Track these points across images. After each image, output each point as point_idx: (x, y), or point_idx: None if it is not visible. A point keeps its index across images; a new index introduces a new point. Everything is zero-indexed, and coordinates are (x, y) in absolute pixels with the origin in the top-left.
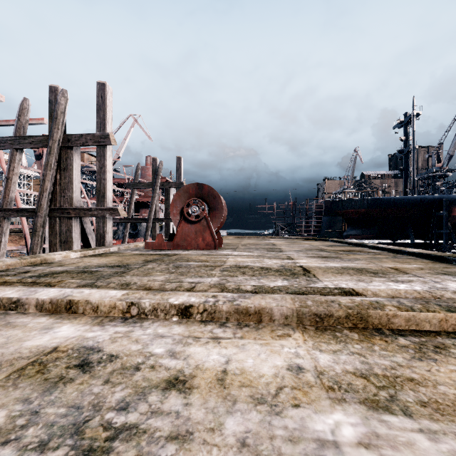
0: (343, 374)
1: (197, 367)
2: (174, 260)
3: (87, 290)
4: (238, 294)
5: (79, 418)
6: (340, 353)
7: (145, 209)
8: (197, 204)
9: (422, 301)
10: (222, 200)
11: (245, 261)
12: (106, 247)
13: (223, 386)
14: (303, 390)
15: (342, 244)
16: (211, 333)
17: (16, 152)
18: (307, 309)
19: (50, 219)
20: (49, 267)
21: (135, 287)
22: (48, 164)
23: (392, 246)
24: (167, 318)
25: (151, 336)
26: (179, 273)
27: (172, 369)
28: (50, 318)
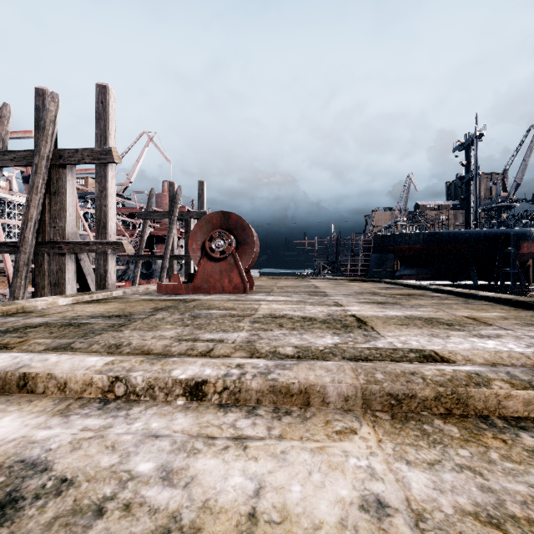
0: (457, 518)
1: (206, 505)
2: (192, 307)
3: (55, 356)
4: (274, 362)
5: None
6: (440, 468)
7: (162, 245)
8: (222, 238)
9: None
10: (253, 233)
11: (282, 308)
12: (107, 291)
13: None
14: None
15: (397, 286)
16: (233, 428)
17: None
18: (377, 387)
19: (36, 255)
20: (25, 318)
21: (128, 350)
22: (33, 187)
23: (460, 289)
24: (169, 400)
25: (138, 436)
26: (196, 325)
27: (160, 512)
28: None
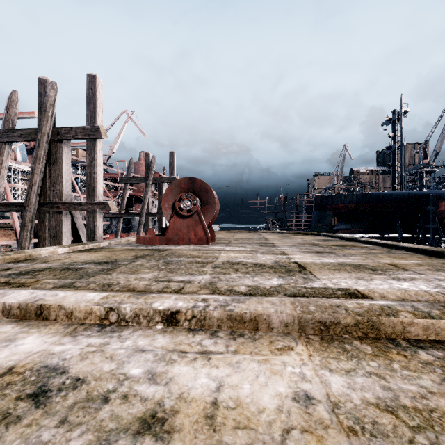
0: (363, 406)
1: (181, 396)
2: (165, 256)
3: (63, 292)
4: (231, 297)
5: None
6: (354, 374)
7: (139, 204)
8: (188, 199)
9: (439, 305)
10: (214, 194)
11: (238, 256)
12: (96, 242)
13: (213, 428)
14: (317, 434)
15: (334, 238)
16: (200, 345)
17: (4, 145)
18: (310, 316)
19: (39, 213)
20: (33, 264)
21: (118, 288)
22: (36, 158)
23: (385, 241)
24: (151, 325)
25: (129, 351)
26: (169, 270)
27: (149, 400)
28: (17, 326)
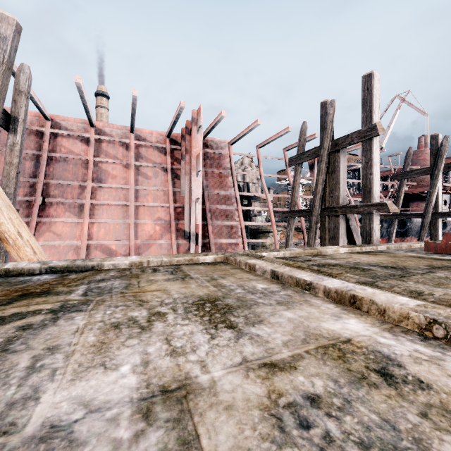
0: None
1: None
2: None
3: (370, 288)
4: None
5: (398, 443)
6: None
7: (417, 202)
8: None
9: None
10: None
11: None
12: (373, 245)
13: None
14: None
15: None
16: None
17: (298, 166)
18: None
19: (321, 217)
20: (324, 259)
21: (432, 299)
22: (319, 171)
23: None
24: None
25: None
26: None
27: None
28: (337, 307)
